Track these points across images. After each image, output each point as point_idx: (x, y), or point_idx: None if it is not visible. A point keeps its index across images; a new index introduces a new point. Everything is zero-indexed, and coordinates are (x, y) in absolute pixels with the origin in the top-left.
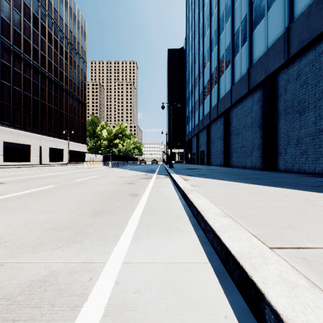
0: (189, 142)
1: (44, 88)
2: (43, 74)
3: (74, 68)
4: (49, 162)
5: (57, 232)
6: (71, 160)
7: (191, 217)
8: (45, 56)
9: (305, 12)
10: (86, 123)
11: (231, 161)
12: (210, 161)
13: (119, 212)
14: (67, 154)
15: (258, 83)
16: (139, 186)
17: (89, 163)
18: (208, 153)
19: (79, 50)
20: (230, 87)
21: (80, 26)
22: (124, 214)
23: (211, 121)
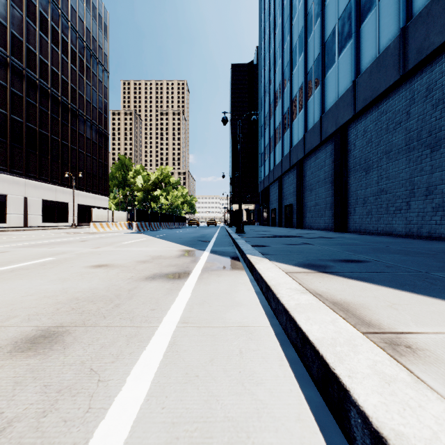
0: (264, 193)
1: (32, 103)
2: (30, 81)
3: (87, 78)
4: (42, 224)
5: None
6: (82, 220)
7: (272, 318)
8: (35, 52)
9: None
10: (108, 165)
11: (352, 221)
12: (304, 221)
13: None
14: (75, 210)
15: (434, 48)
16: None
17: (100, 224)
18: (301, 208)
19: (96, 51)
20: (353, 81)
21: (98, 15)
22: None
23: (306, 153)
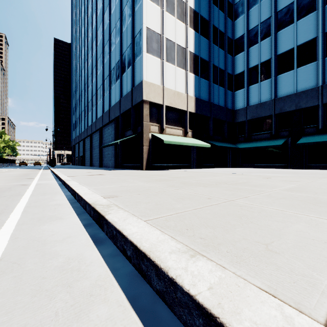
0: (73, 147)
1: None
2: None
3: None
4: None
5: (29, 172)
6: None
7: (70, 200)
8: None
9: (105, 113)
10: None
11: (93, 163)
12: (85, 163)
13: (37, 172)
14: None
15: (98, 129)
16: (37, 171)
17: None
18: (84, 157)
19: None
20: (91, 123)
21: None
22: (38, 172)
23: (85, 137)
